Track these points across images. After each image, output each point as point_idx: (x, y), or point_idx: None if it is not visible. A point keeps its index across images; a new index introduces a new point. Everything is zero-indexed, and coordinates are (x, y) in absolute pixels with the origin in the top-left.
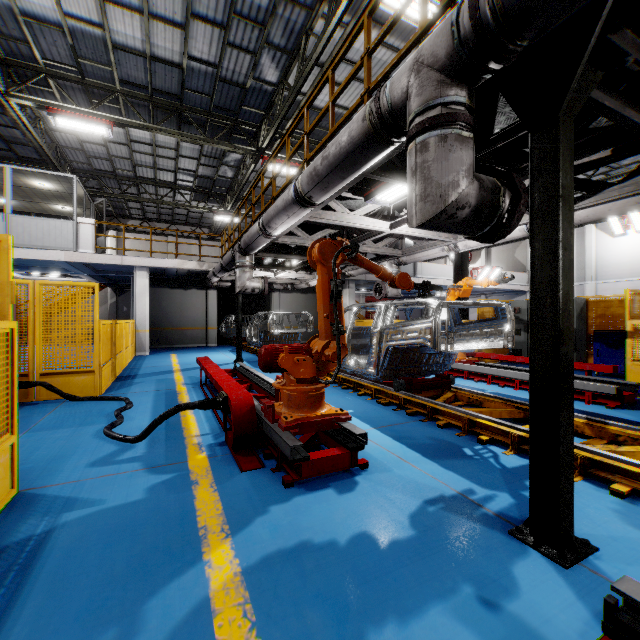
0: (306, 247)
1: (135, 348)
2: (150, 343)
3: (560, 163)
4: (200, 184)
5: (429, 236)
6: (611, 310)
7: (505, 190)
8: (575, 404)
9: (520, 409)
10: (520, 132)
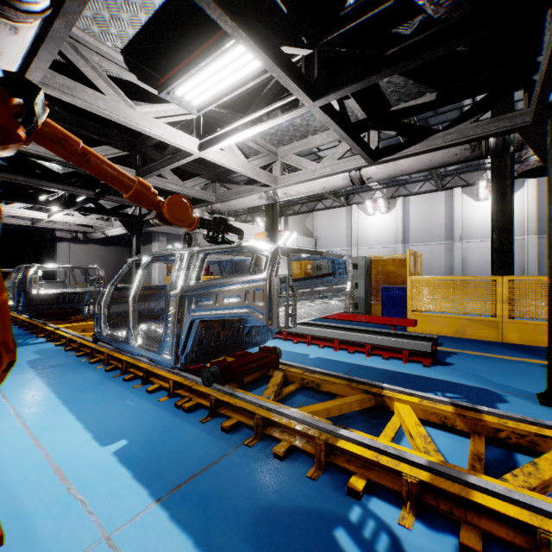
0: (89, 179)
1: None
2: None
3: None
4: None
5: (248, 173)
6: (388, 268)
7: None
8: (396, 365)
9: (370, 394)
10: (385, 3)
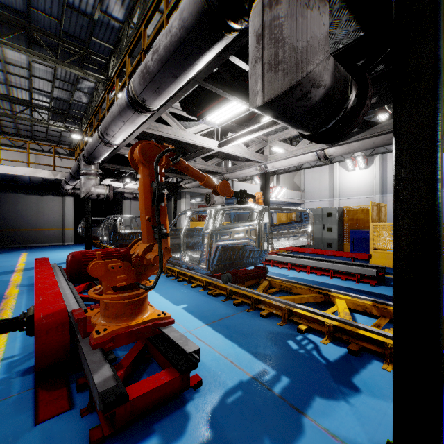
0: None
1: None
2: (4, 243)
3: (439, 30)
4: (57, 105)
5: (248, 156)
6: (357, 216)
7: (352, 80)
8: (350, 284)
9: (321, 294)
10: None
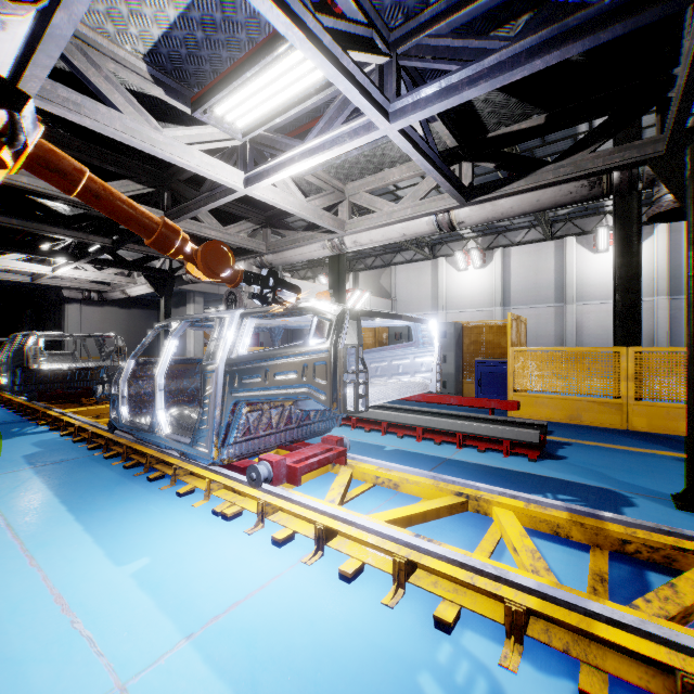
0: (104, 222)
1: None
2: None
3: None
4: None
5: (308, 216)
6: (484, 336)
7: None
8: (495, 459)
9: (462, 496)
10: None
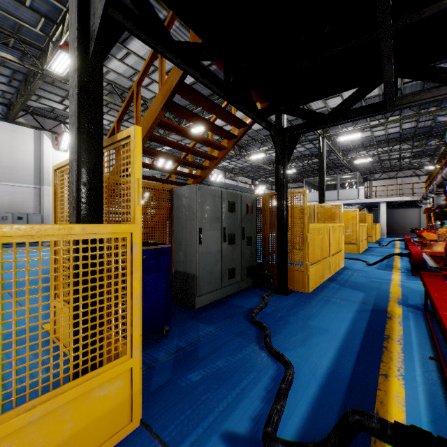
0: None
1: (380, 235)
2: (386, 234)
3: None
4: (414, 154)
5: None
6: None
7: None
8: None
9: None
10: None
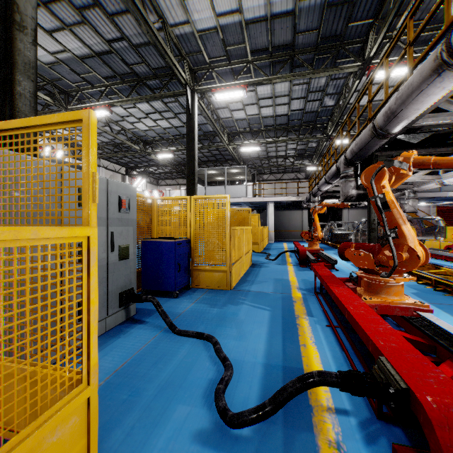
0: None
1: (268, 239)
2: (274, 238)
3: None
4: (298, 153)
5: (414, 180)
6: None
7: None
8: None
9: (435, 268)
10: None
